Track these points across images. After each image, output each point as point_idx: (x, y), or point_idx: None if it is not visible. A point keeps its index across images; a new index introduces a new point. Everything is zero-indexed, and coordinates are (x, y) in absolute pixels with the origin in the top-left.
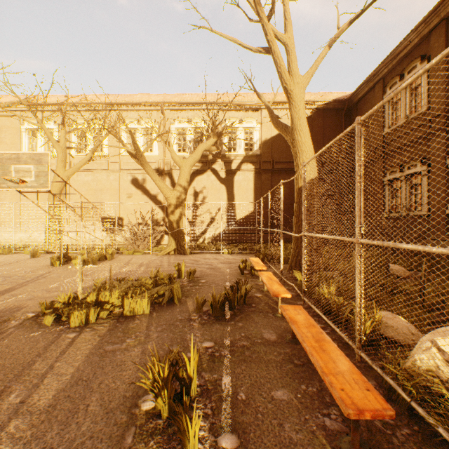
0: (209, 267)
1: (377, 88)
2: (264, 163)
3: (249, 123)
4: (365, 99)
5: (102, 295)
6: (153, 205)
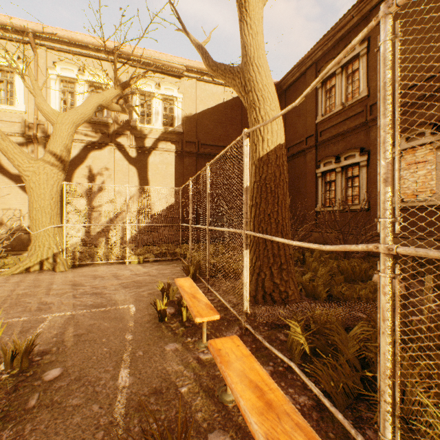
0: (94, 303)
1: (309, 74)
2: (188, 143)
3: (169, 90)
4: (295, 86)
5: None
6: (16, 189)
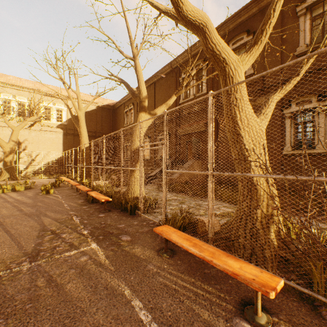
0: (39, 182)
1: (122, 106)
2: (70, 129)
3: (60, 106)
4: (120, 108)
5: (3, 187)
6: None
